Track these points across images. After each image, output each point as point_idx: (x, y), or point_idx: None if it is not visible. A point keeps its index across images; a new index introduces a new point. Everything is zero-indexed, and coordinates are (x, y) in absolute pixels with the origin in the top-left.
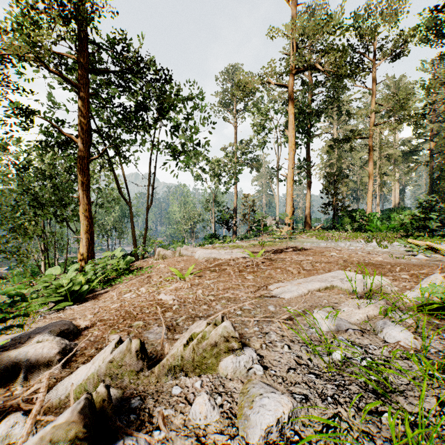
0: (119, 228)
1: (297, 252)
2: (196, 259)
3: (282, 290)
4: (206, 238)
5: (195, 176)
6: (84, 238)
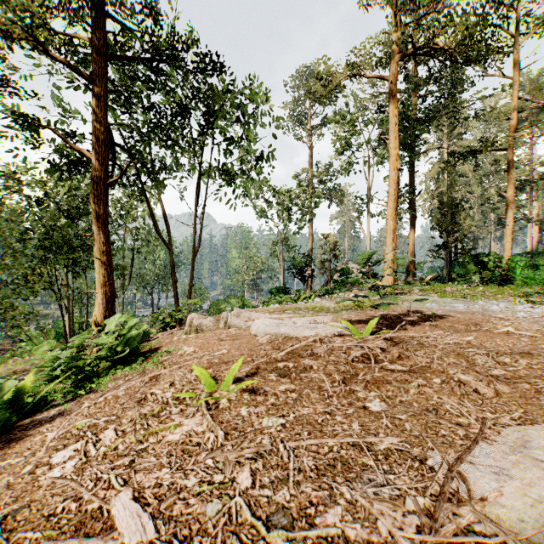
0: (164, 279)
1: (432, 323)
2: (252, 335)
3: (540, 513)
4: (273, 293)
5: (258, 212)
6: (100, 294)
